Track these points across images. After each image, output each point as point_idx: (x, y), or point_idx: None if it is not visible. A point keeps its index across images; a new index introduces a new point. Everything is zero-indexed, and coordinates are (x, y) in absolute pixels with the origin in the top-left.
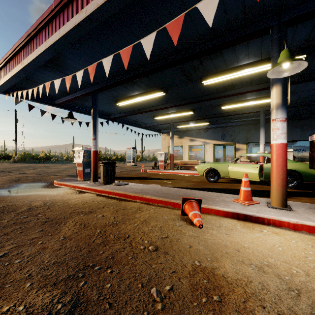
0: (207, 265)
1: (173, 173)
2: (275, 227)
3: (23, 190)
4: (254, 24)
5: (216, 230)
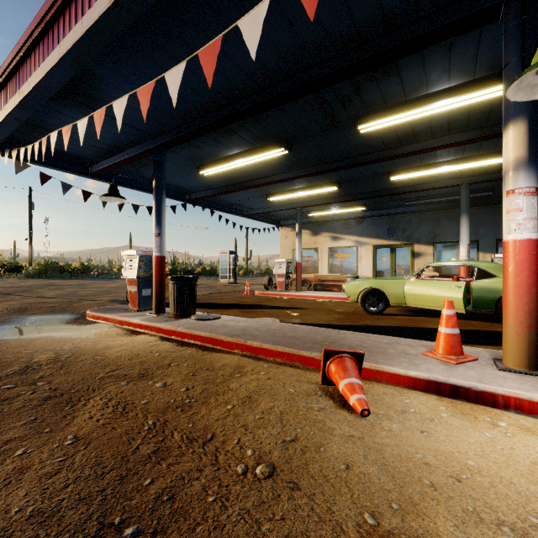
0: (395, 525)
1: (302, 296)
2: (522, 413)
3: (27, 329)
4: (468, 0)
5: (397, 420)
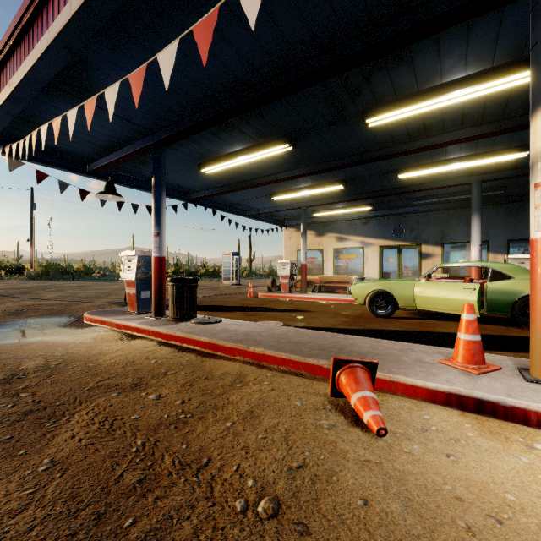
0: None
1: (306, 298)
2: None
3: (20, 333)
4: None
5: (418, 441)
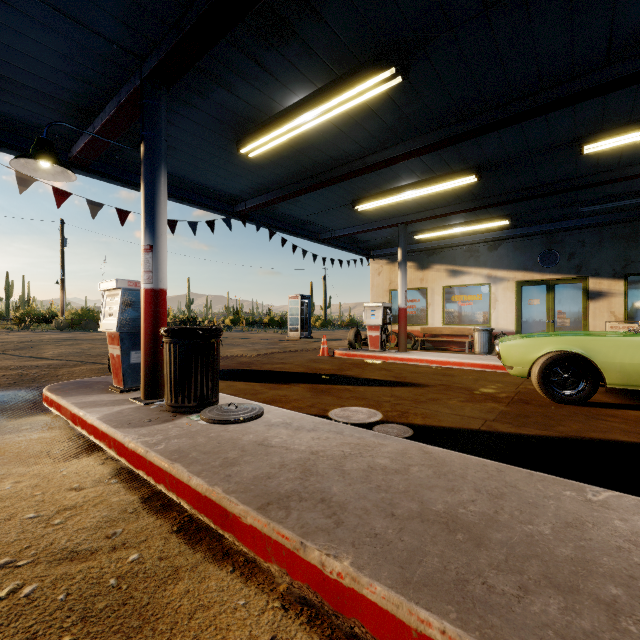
0: None
1: (408, 360)
2: None
3: None
4: None
5: None
